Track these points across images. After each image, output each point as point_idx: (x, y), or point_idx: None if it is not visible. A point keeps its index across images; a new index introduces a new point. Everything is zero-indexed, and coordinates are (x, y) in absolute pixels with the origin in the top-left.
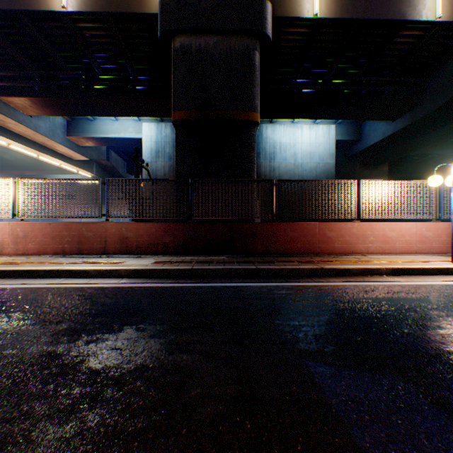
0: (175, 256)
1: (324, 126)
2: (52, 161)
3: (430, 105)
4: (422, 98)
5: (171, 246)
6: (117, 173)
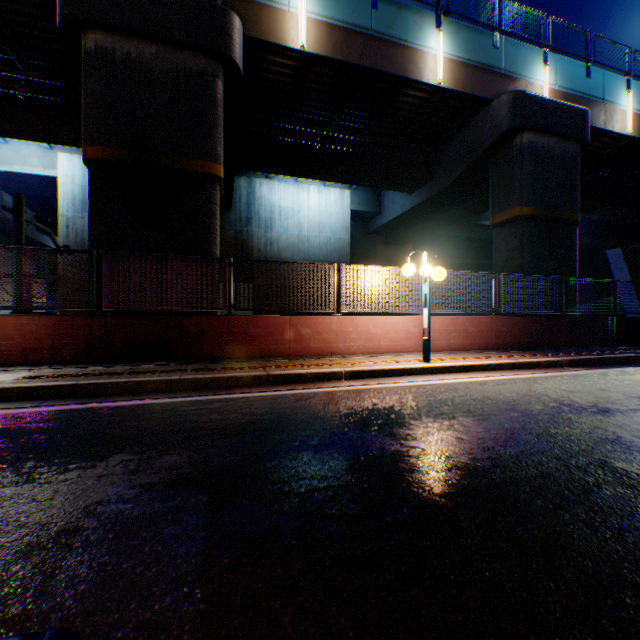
0: (71, 367)
1: (337, 190)
2: None
3: (443, 181)
4: (436, 171)
5: (67, 352)
6: None
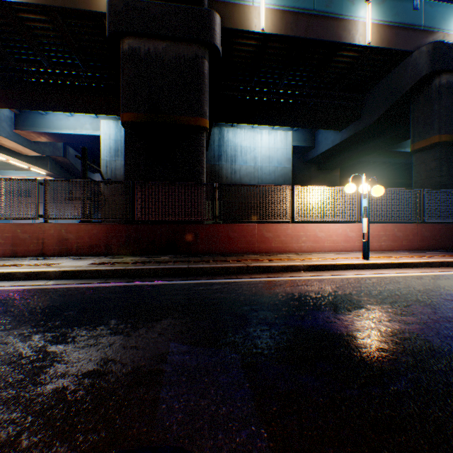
0: (117, 257)
1: (282, 132)
2: None
3: (368, 119)
4: (362, 112)
5: (114, 247)
6: (76, 170)
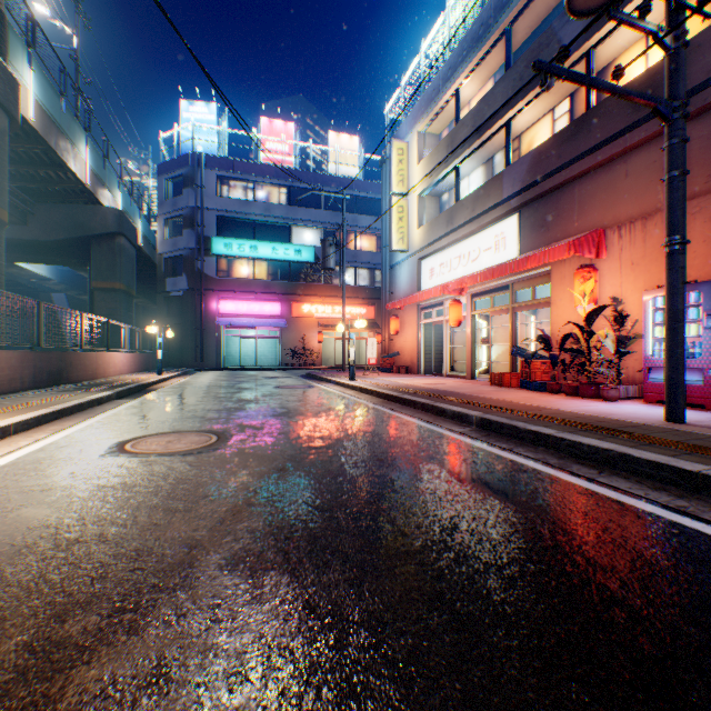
0: (41, 391)
1: None
2: None
3: (43, 234)
4: (32, 220)
5: (28, 380)
6: None
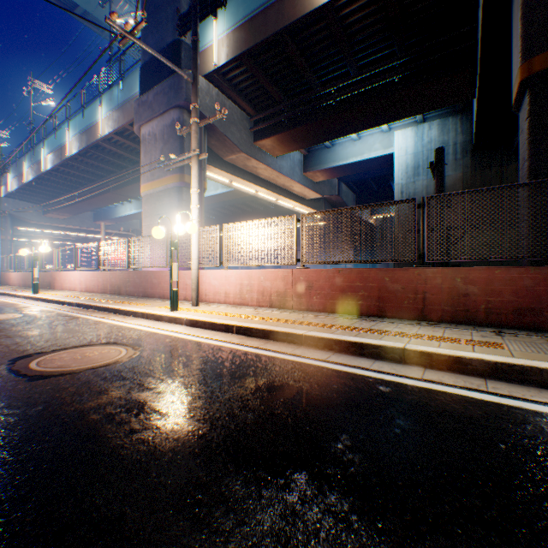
0: None
1: None
2: (287, 204)
3: None
4: None
5: None
6: None
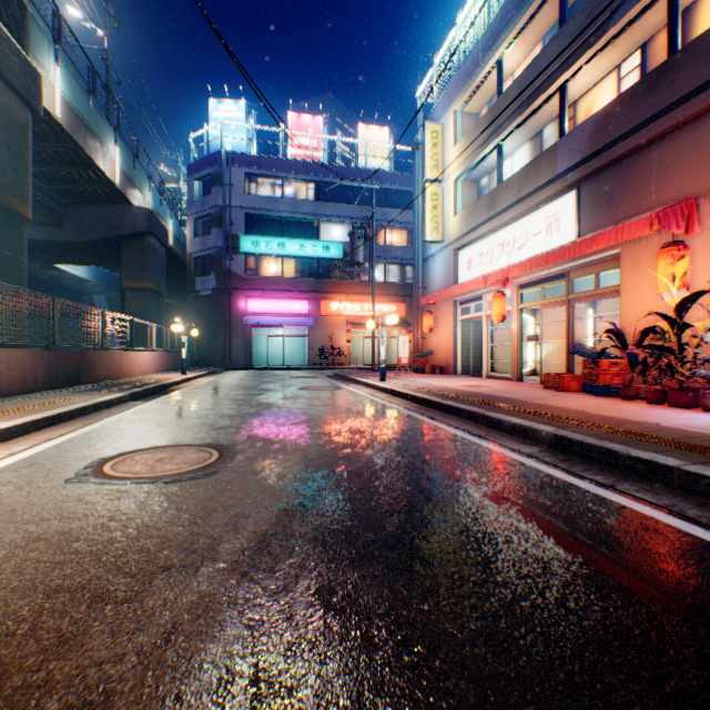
0: (55, 392)
1: None
2: None
3: (77, 235)
4: (66, 222)
5: (41, 381)
6: None
